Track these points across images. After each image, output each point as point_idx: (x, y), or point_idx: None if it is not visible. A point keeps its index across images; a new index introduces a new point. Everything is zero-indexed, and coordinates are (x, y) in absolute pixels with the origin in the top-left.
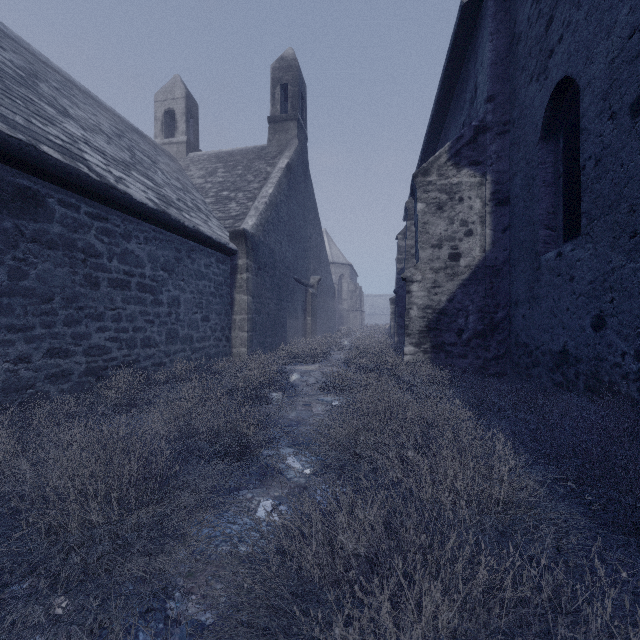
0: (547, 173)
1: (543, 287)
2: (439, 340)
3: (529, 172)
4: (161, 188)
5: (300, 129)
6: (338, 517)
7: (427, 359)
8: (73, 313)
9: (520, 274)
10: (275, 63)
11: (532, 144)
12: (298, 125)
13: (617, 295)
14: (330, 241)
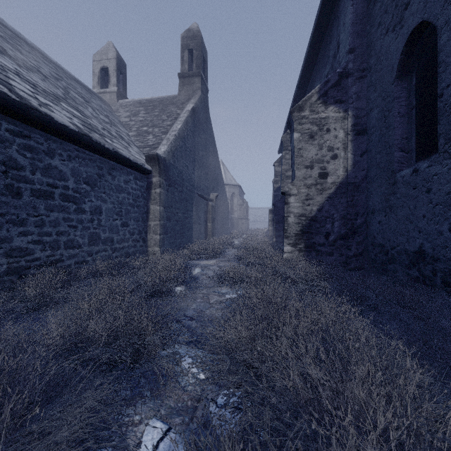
0: (401, 106)
1: (399, 198)
2: (311, 241)
3: (385, 106)
4: (88, 119)
5: (202, 83)
6: None
7: (301, 256)
8: None
9: (376, 189)
10: (184, 33)
11: (388, 83)
12: (201, 80)
13: None
14: (225, 169)
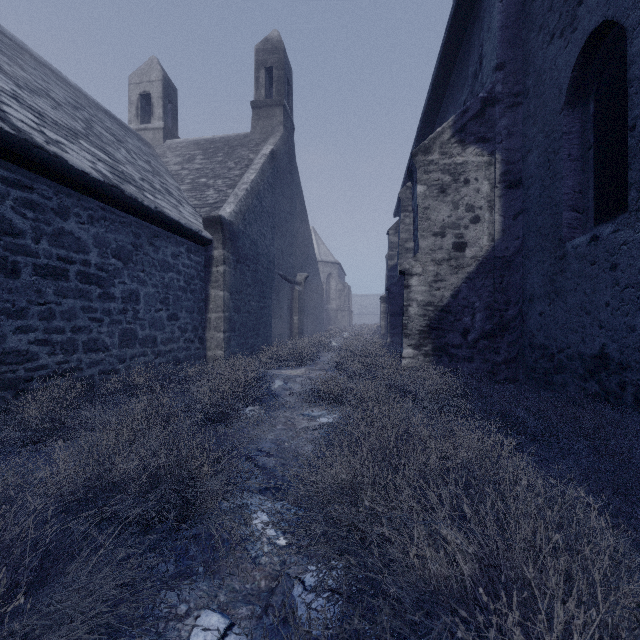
0: (573, 145)
1: (570, 279)
2: (442, 341)
3: (549, 146)
4: (120, 164)
5: (286, 116)
6: None
7: (428, 363)
8: None
9: (536, 265)
10: (259, 44)
11: (554, 112)
12: (284, 111)
13: None
14: (318, 239)
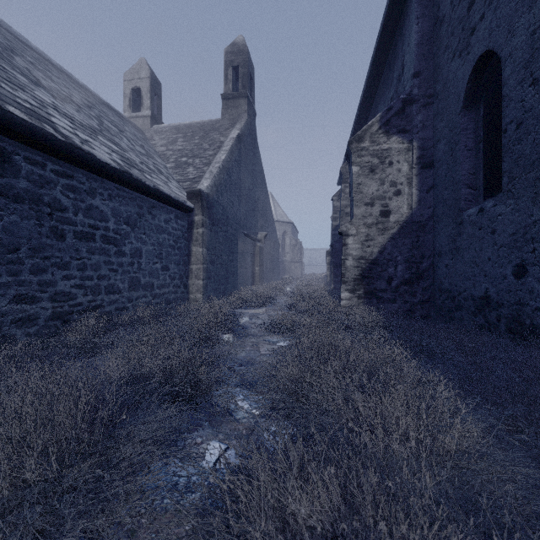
0: (468, 138)
1: (465, 239)
2: (371, 287)
3: (452, 138)
4: (125, 152)
5: (249, 105)
6: (288, 476)
7: (361, 303)
8: (39, 262)
9: (443, 228)
10: (228, 48)
11: (455, 113)
12: (247, 101)
13: (539, 245)
14: (275, 203)
